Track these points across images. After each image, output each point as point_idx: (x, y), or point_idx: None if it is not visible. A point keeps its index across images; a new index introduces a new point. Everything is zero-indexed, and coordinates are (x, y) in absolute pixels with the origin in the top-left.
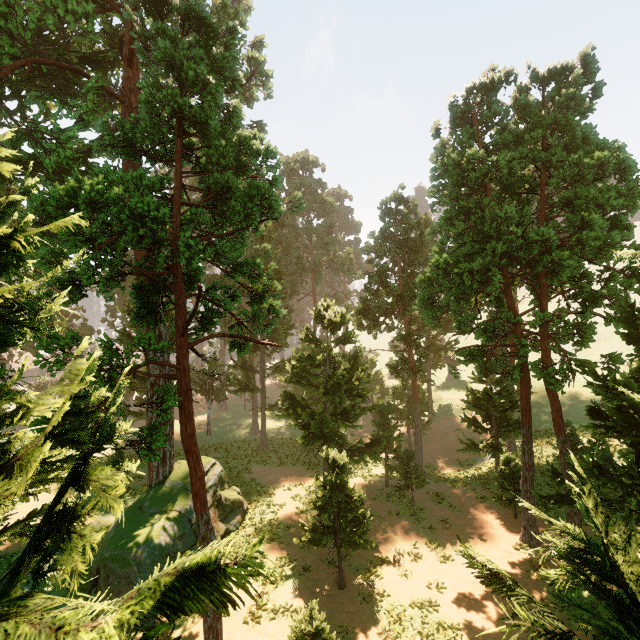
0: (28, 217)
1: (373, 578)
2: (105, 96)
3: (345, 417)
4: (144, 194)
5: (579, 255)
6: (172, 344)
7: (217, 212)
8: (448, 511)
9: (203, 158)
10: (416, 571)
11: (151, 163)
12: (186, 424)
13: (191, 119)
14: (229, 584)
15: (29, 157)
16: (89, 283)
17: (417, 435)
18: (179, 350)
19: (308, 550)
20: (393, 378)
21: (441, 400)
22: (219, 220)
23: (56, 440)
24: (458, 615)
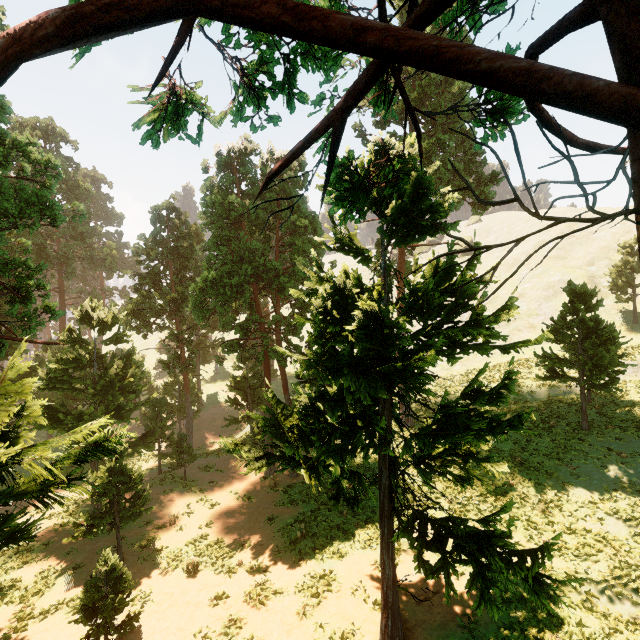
0: None
1: (152, 543)
2: None
3: (118, 414)
4: None
5: (296, 279)
6: None
7: None
8: (215, 474)
9: None
10: (190, 523)
11: None
12: None
13: None
14: (112, 445)
15: None
16: None
17: (188, 423)
18: None
19: (77, 553)
20: (161, 379)
21: (209, 392)
22: None
23: None
24: (222, 534)
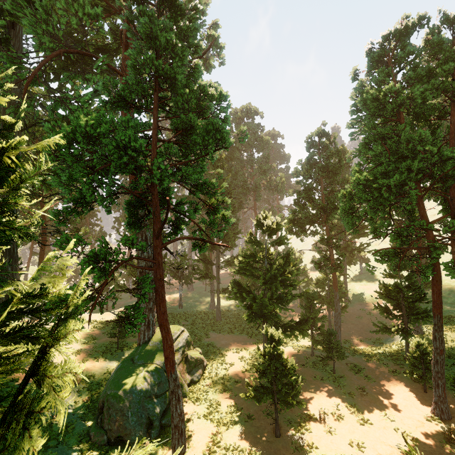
0: (22, 139)
1: (303, 431)
2: (112, 74)
3: (280, 301)
4: (127, 130)
5: None
6: (150, 244)
7: (183, 146)
8: (364, 381)
9: (174, 107)
10: (339, 429)
11: (137, 113)
12: (160, 305)
13: (164, 76)
14: None
15: (63, 118)
16: (91, 199)
17: (336, 317)
18: (155, 249)
19: (251, 402)
20: (315, 271)
21: (354, 289)
22: (185, 152)
23: (9, 340)
24: None
